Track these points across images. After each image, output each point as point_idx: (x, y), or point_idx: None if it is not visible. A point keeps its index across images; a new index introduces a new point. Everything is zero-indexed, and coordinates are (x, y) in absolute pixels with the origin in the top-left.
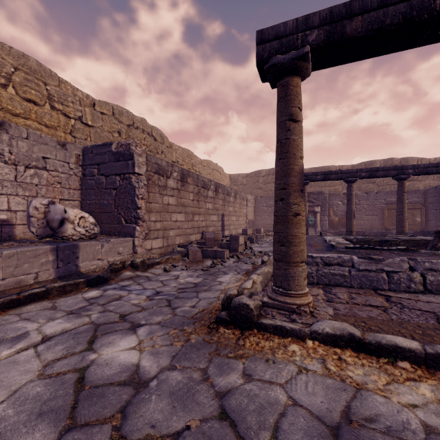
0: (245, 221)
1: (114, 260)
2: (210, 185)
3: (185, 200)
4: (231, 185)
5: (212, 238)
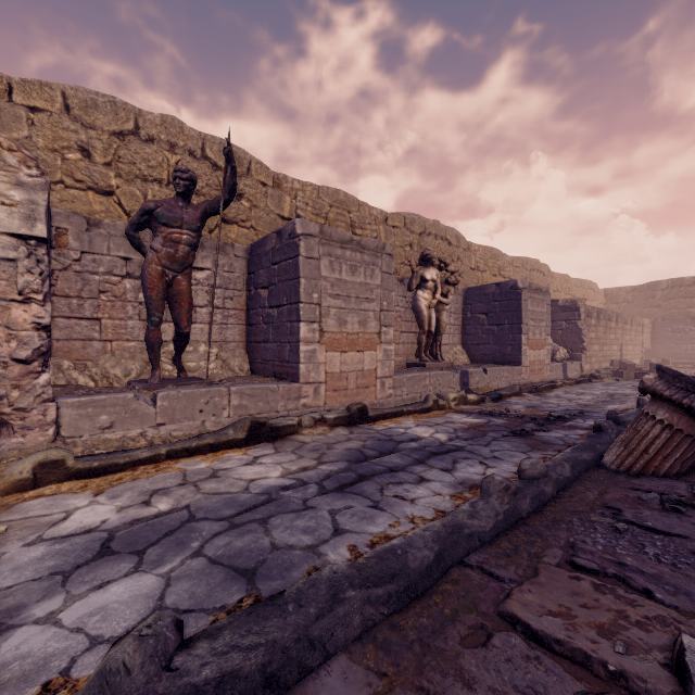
0: (640, 351)
1: (575, 374)
2: (612, 317)
3: (599, 333)
4: (606, 304)
5: (633, 364)
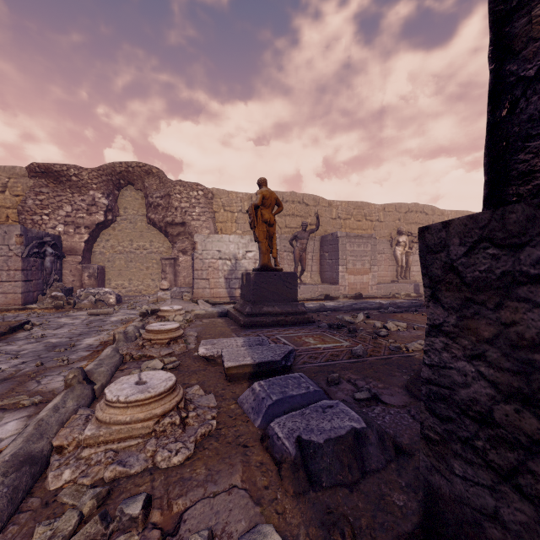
0: None
1: None
2: None
3: None
4: None
5: None
